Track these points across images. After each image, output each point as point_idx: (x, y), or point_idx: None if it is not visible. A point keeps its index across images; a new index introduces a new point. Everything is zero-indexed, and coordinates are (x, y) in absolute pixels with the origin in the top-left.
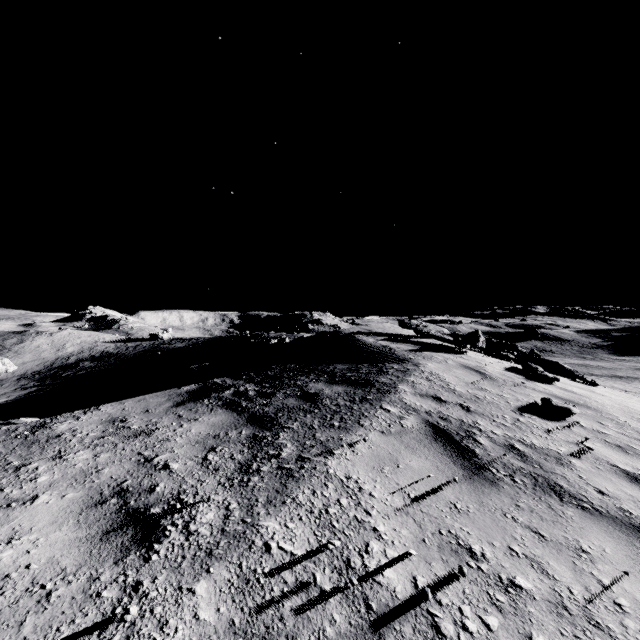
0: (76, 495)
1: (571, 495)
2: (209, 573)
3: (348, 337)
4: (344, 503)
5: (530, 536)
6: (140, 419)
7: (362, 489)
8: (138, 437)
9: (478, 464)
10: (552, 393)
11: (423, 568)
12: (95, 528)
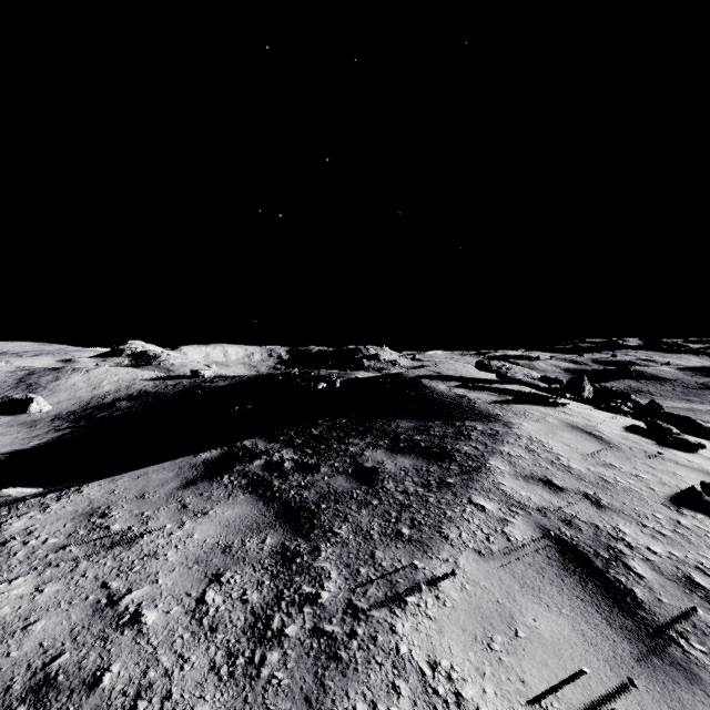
0: None
1: None
2: None
3: (413, 382)
4: None
5: None
6: (128, 511)
7: (461, 698)
8: (114, 548)
9: (649, 625)
10: (703, 469)
11: None
12: None
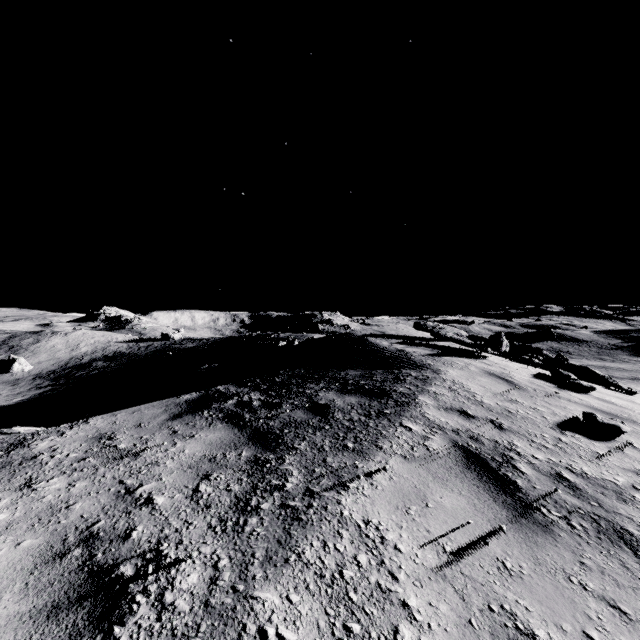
0: (34, 543)
1: None
2: None
3: (360, 340)
4: (363, 561)
5: (608, 613)
6: (130, 435)
7: (385, 539)
8: (123, 459)
9: (523, 501)
10: (590, 405)
11: None
12: (45, 597)
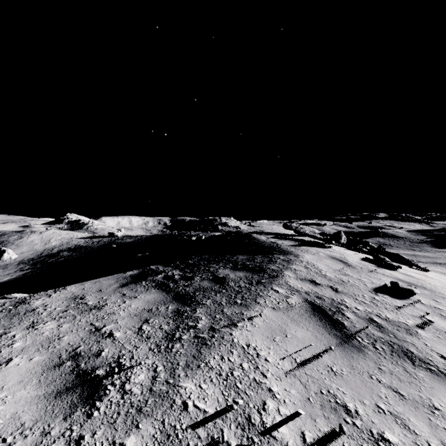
0: (41, 358)
1: (420, 360)
2: (138, 429)
3: (247, 235)
4: (245, 367)
5: (392, 395)
6: (95, 297)
7: (259, 355)
8: (92, 311)
9: (347, 334)
10: (397, 277)
11: (309, 424)
12: (52, 387)
